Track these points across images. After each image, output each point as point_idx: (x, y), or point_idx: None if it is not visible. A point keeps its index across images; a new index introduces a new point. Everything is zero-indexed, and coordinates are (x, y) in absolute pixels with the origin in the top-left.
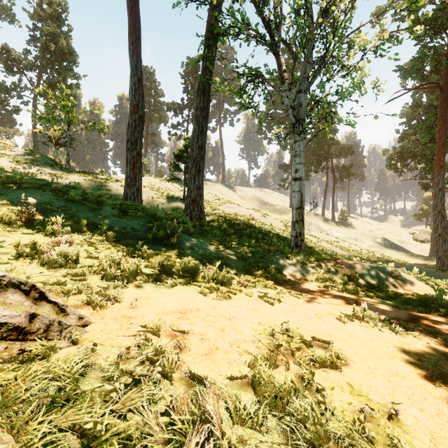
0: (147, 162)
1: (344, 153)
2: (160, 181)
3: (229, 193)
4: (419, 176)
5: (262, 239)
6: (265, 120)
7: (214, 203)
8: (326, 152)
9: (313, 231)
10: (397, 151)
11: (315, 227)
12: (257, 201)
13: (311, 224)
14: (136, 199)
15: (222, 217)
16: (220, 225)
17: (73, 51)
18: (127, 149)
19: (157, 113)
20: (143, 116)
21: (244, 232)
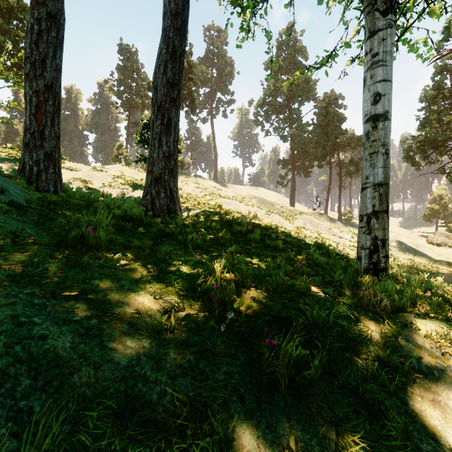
0: (127, 154)
1: (353, 144)
2: (136, 171)
3: (222, 189)
4: (440, 170)
5: (284, 249)
6: (263, 107)
7: (203, 198)
8: (332, 143)
9: (324, 233)
10: (419, 140)
11: (324, 229)
12: (254, 199)
13: (319, 225)
14: (44, 174)
15: (211, 212)
16: (207, 223)
17: (25, 7)
18: (25, 76)
19: (140, 98)
20: (57, 15)
21: (250, 236)
